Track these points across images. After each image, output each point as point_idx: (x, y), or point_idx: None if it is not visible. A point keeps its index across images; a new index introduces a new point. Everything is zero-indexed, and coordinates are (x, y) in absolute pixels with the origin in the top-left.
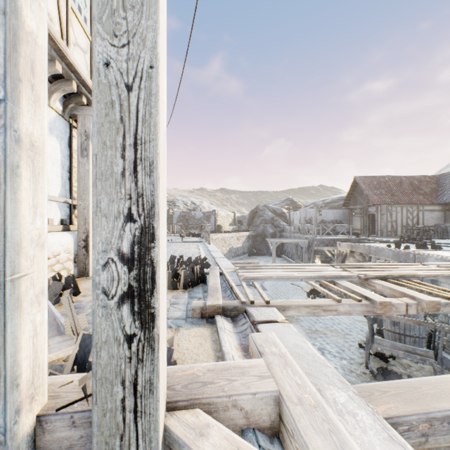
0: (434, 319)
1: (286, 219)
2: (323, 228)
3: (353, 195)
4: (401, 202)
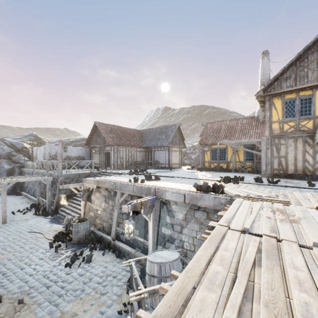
0: (172, 245)
1: (29, 154)
2: (69, 163)
3: (94, 136)
4: (125, 145)
